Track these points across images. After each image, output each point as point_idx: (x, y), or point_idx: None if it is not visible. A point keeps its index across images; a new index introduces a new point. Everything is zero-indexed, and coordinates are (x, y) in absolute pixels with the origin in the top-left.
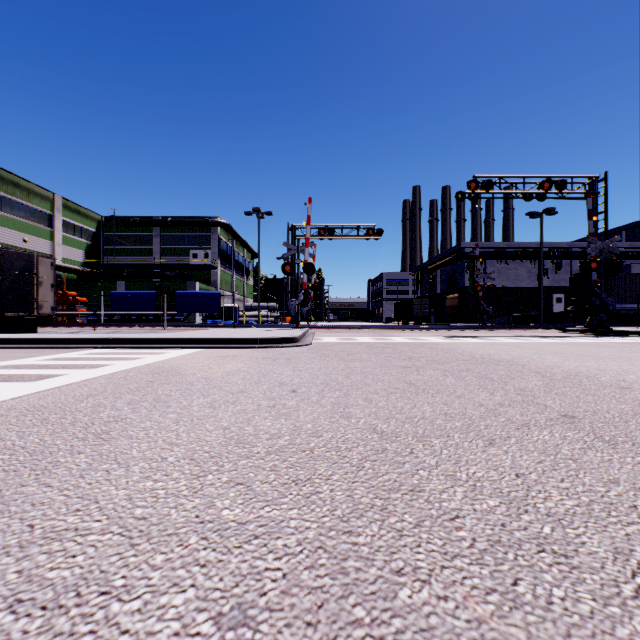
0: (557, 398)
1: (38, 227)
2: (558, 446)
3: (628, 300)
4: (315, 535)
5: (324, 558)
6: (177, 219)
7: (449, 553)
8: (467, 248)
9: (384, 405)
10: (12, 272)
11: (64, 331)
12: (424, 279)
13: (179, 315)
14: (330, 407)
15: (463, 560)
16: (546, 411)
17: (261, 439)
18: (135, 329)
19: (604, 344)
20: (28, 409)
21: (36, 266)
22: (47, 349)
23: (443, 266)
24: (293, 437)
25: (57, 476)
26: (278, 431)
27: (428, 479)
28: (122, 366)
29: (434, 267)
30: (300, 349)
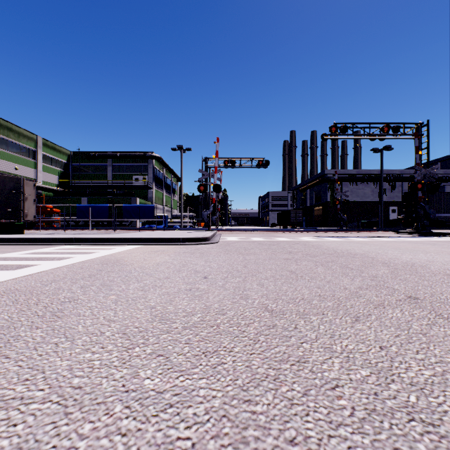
0: (401, 283)
1: (25, 159)
2: (409, 322)
3: (443, 211)
4: (220, 404)
5: (228, 427)
6: (124, 154)
7: (334, 422)
8: (329, 174)
9: (273, 288)
10: (5, 191)
11: (43, 233)
12: (298, 196)
13: (125, 221)
14: (232, 290)
15: (346, 429)
16: (395, 293)
17: (179, 316)
18: (93, 231)
19: (428, 242)
20: (5, 292)
21: (22, 186)
22: (29, 246)
23: (312, 187)
24: (204, 315)
25: (16, 348)
26: (192, 310)
27: (310, 351)
28: (81, 258)
29: (305, 187)
30: (210, 246)
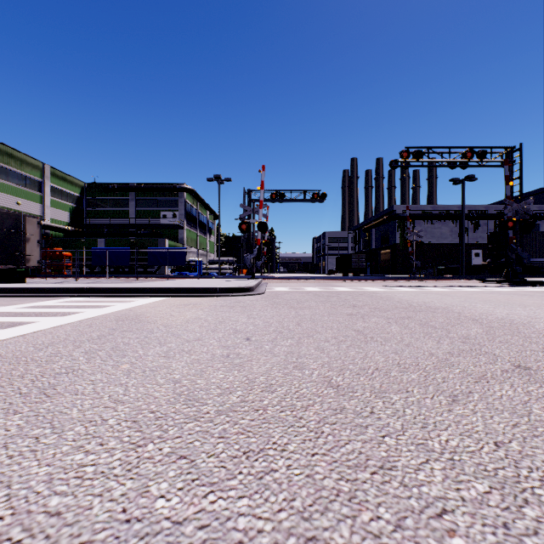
0: (503, 347)
1: (30, 192)
2: (527, 404)
3: (538, 255)
4: None
5: None
6: (149, 185)
7: None
8: (398, 210)
9: (336, 354)
10: (2, 230)
11: (50, 281)
12: (361, 237)
13: (151, 268)
14: (283, 356)
15: None
16: (498, 361)
17: (212, 395)
18: (111, 280)
19: (523, 293)
20: None
21: (24, 224)
22: (29, 297)
23: (377, 226)
24: (245, 392)
25: None
26: (230, 385)
27: (397, 450)
28: (91, 314)
29: (370, 226)
30: (254, 297)
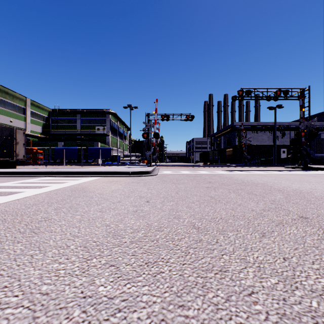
0: (294, 206)
1: (18, 114)
2: (303, 237)
3: (320, 152)
4: (159, 309)
5: None
6: (89, 110)
7: None
8: (237, 125)
9: (198, 210)
10: (2, 137)
11: (30, 167)
12: (215, 141)
13: (90, 159)
14: (168, 211)
15: None
16: (290, 214)
17: (127, 233)
18: (67, 166)
19: (310, 174)
20: None
21: (15, 134)
22: (19, 177)
23: (224, 134)
24: (146, 231)
25: None
26: (138, 227)
27: (229, 262)
28: (56, 187)
29: (220, 135)
30: (151, 177)
